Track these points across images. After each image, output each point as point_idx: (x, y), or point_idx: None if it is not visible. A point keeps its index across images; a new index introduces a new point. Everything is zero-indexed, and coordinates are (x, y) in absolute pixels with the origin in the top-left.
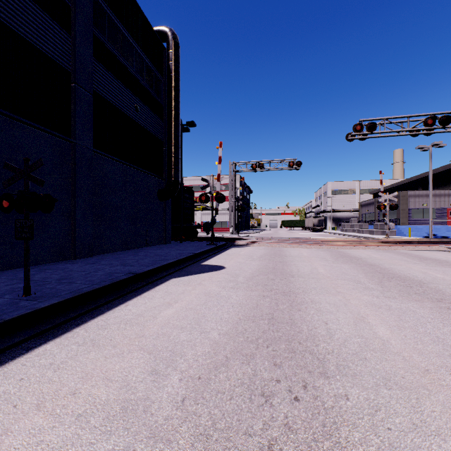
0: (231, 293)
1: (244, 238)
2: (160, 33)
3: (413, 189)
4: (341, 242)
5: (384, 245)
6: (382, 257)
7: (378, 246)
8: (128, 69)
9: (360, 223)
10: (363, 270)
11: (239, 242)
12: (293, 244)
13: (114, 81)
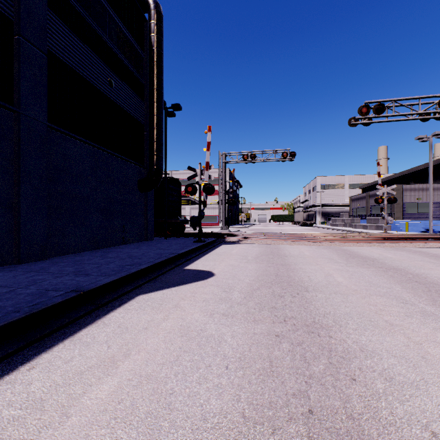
0: (223, 328)
1: (235, 234)
2: (140, 1)
3: (404, 183)
4: (341, 238)
5: (390, 242)
6: (398, 257)
7: (384, 243)
8: (99, 34)
9: (352, 218)
10: (392, 277)
11: (230, 238)
12: (289, 240)
13: (80, 45)
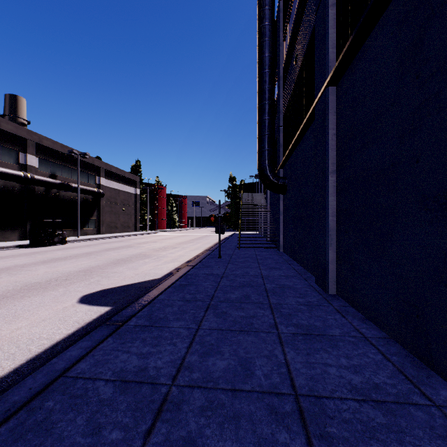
0: (121, 270)
1: None
2: None
3: None
4: None
5: None
6: None
7: None
8: None
9: None
10: None
11: None
12: None
13: None
